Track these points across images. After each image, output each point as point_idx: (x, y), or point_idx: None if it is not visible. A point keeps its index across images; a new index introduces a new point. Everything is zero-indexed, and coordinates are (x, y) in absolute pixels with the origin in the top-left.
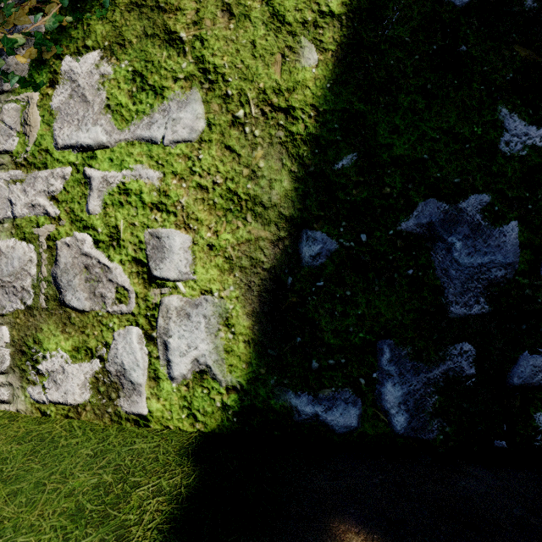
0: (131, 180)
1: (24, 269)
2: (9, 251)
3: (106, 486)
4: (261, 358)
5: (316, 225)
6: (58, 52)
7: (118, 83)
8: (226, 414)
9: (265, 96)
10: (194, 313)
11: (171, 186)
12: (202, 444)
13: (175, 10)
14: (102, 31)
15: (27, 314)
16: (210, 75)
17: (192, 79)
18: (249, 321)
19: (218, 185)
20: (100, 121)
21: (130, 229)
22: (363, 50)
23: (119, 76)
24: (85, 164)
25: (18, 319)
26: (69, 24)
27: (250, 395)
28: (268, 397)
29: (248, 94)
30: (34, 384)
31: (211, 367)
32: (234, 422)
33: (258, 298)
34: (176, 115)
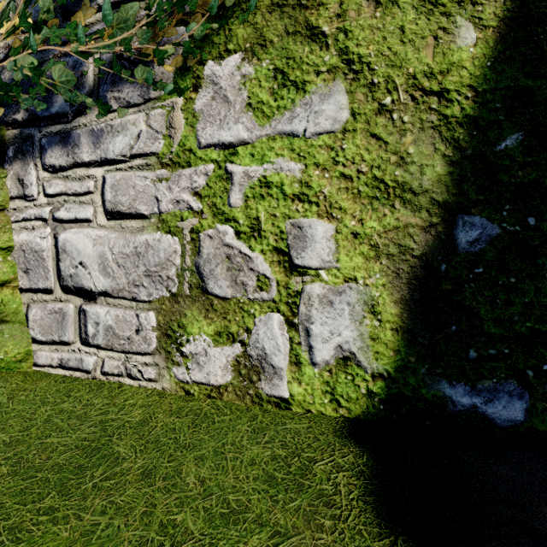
0: (272, 173)
1: (169, 260)
2: (156, 243)
3: (283, 459)
4: (410, 346)
5: (474, 210)
6: (203, 58)
7: (259, 82)
8: (372, 401)
9: (415, 81)
10: (337, 301)
11: (313, 177)
12: (354, 428)
13: (317, 6)
14: (243, 34)
15: (172, 301)
16: (354, 66)
17: (335, 71)
18: (397, 309)
19: (362, 173)
20: (241, 119)
21: (271, 220)
22: (531, 22)
23: (260, 75)
24: (226, 161)
25: (163, 305)
26: (211, 31)
27: (398, 383)
28: (419, 386)
29: (396, 81)
30: (178, 365)
31: (355, 353)
32: (380, 409)
33: (407, 286)
34: (318, 108)
